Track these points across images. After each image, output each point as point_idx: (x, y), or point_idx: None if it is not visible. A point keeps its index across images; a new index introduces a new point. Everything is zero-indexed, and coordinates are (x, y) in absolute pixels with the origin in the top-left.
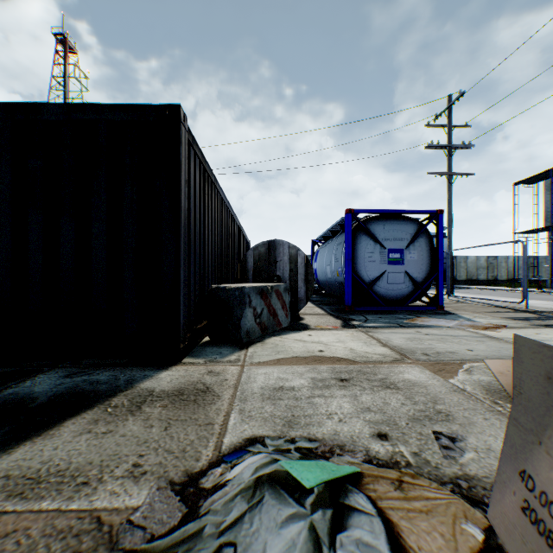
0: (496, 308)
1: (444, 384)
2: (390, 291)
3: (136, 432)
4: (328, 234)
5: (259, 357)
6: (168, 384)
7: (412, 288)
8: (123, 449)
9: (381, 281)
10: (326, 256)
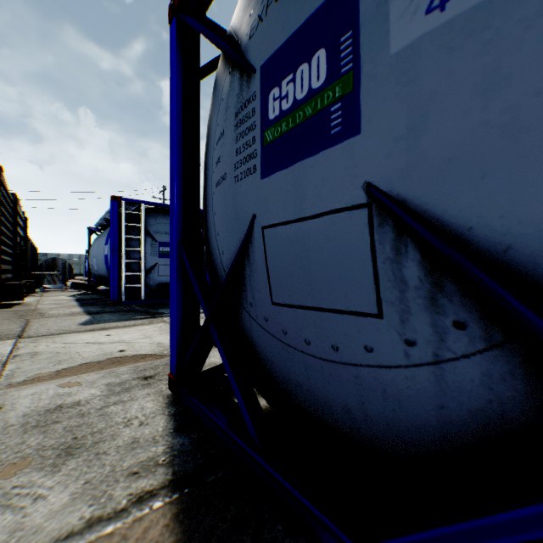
0: None
1: None
2: None
3: None
4: None
5: None
6: None
7: None
8: None
9: None
10: None
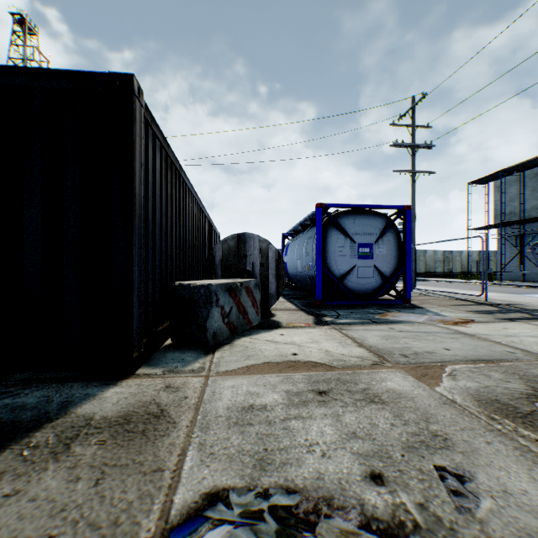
0: (458, 301)
1: (431, 393)
2: (359, 285)
3: (53, 491)
4: (298, 228)
5: (227, 364)
6: (114, 406)
7: (381, 282)
8: (27, 527)
9: (351, 275)
10: (296, 249)
